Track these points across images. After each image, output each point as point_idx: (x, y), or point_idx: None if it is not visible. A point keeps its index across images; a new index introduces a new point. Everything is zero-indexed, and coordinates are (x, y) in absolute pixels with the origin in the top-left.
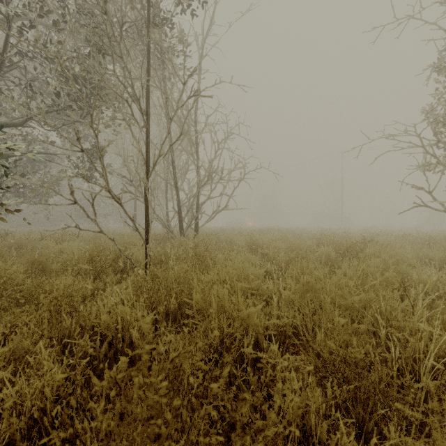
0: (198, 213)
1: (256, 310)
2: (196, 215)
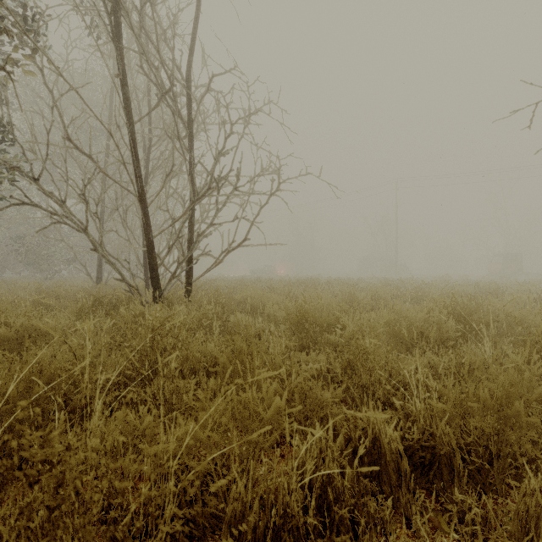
0: (190, 252)
1: None
2: (188, 256)
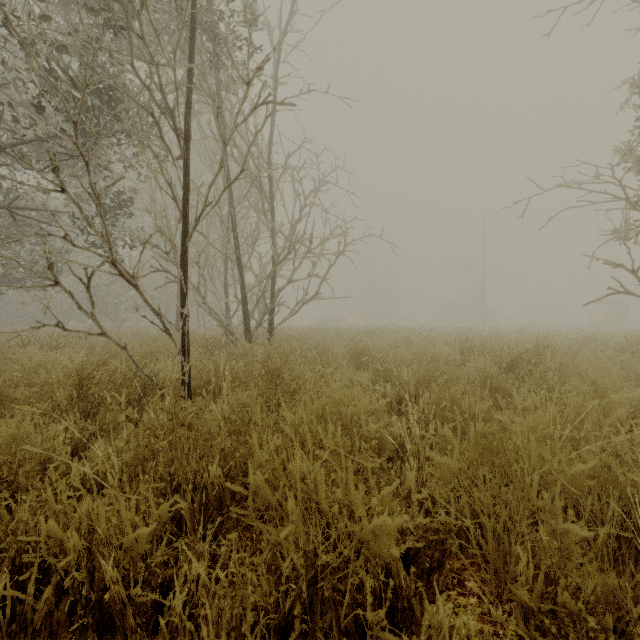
0: (273, 304)
1: (395, 524)
2: (271, 308)
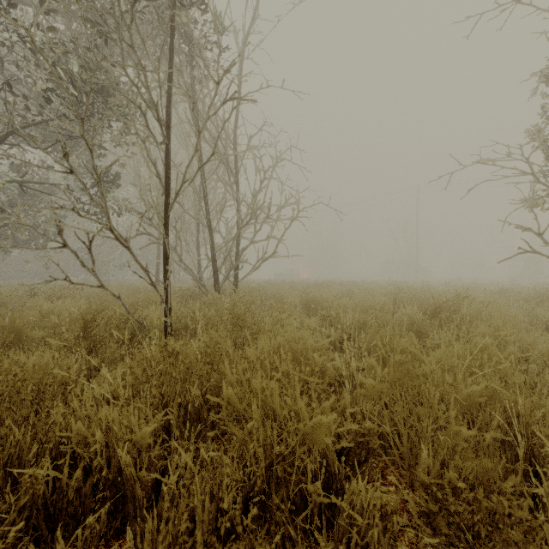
0: (238, 262)
1: (328, 421)
2: (236, 264)
